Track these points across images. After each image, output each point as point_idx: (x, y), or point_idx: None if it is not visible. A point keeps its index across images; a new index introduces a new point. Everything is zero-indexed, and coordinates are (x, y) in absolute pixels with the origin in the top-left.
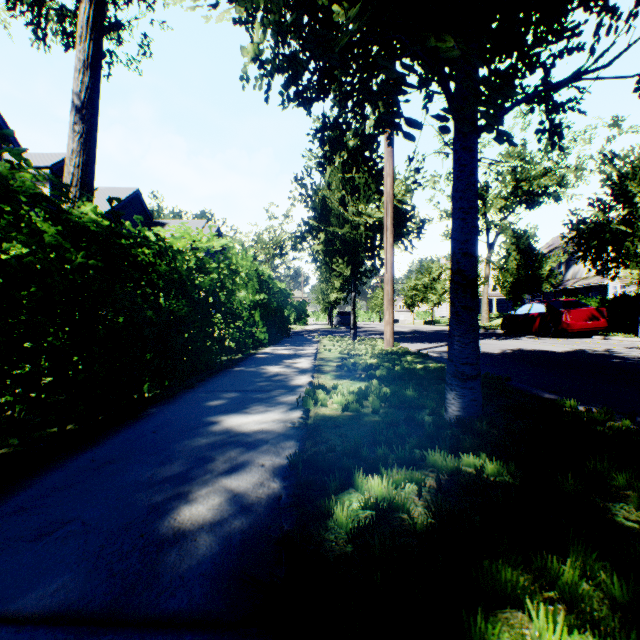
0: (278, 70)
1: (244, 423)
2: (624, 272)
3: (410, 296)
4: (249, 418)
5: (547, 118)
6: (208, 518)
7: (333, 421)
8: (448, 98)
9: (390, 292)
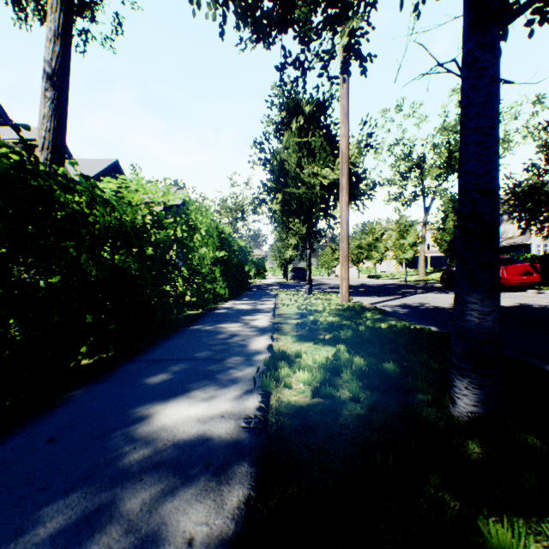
0: (234, 0)
1: (182, 420)
2: None
3: (355, 254)
4: (190, 409)
5: None
6: None
7: (302, 417)
8: None
9: (346, 249)
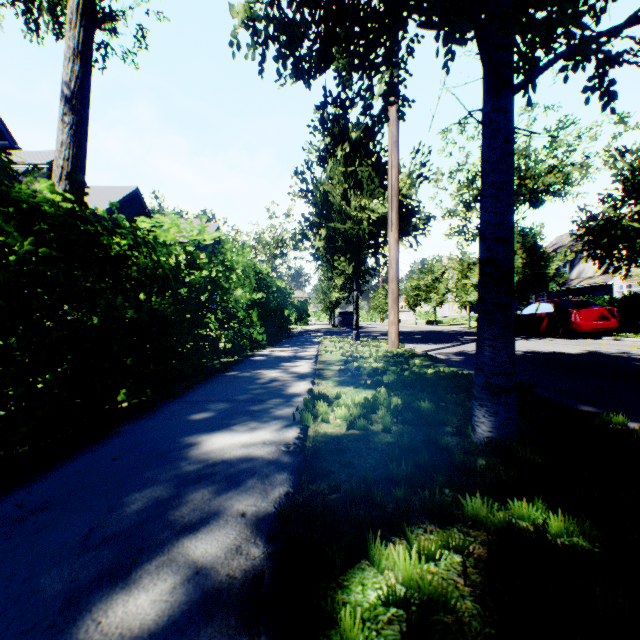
0: (273, 39)
1: (228, 446)
2: (636, 270)
3: (412, 296)
4: (235, 438)
5: (597, 73)
6: (148, 622)
7: (336, 443)
8: (480, 42)
9: (395, 290)
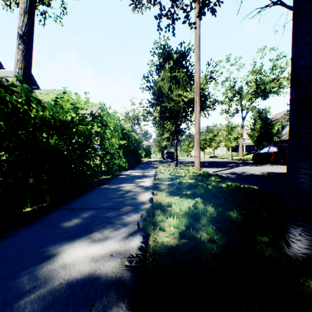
0: None
1: (79, 259)
2: None
3: (202, 144)
4: (88, 249)
5: None
6: None
7: (172, 256)
8: None
9: (198, 139)
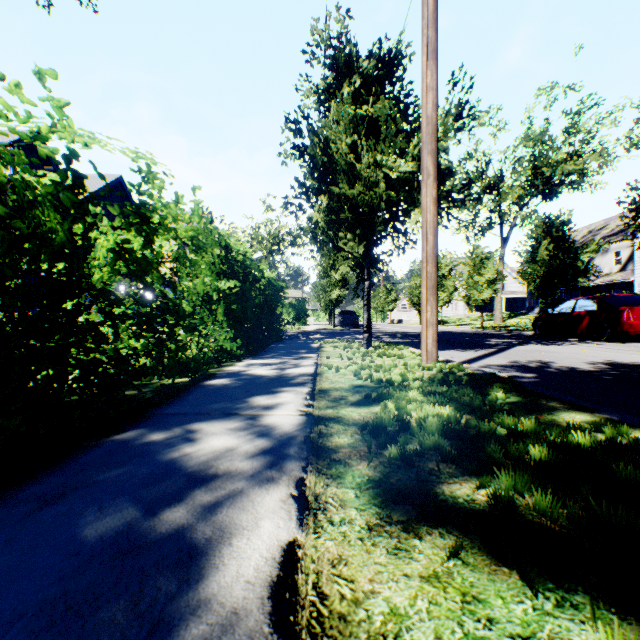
0: None
1: None
2: None
3: (416, 294)
4: None
5: None
6: None
7: None
8: None
9: (433, 275)
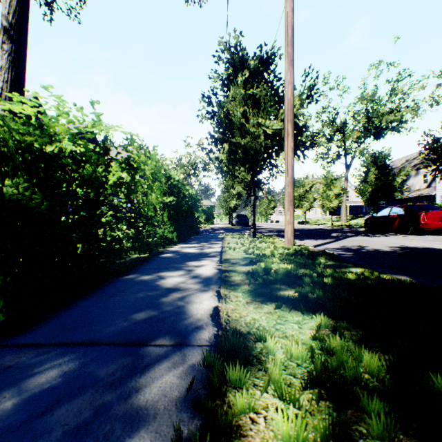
0: None
1: None
2: None
3: None
4: None
5: None
6: None
7: None
8: None
9: (291, 193)
